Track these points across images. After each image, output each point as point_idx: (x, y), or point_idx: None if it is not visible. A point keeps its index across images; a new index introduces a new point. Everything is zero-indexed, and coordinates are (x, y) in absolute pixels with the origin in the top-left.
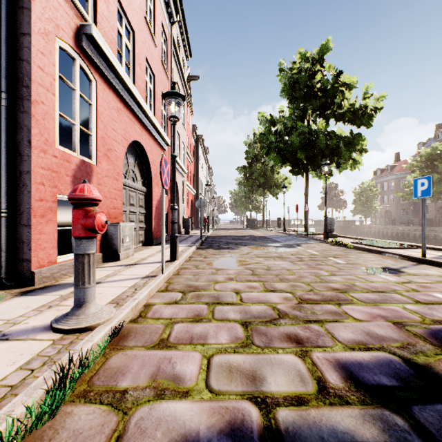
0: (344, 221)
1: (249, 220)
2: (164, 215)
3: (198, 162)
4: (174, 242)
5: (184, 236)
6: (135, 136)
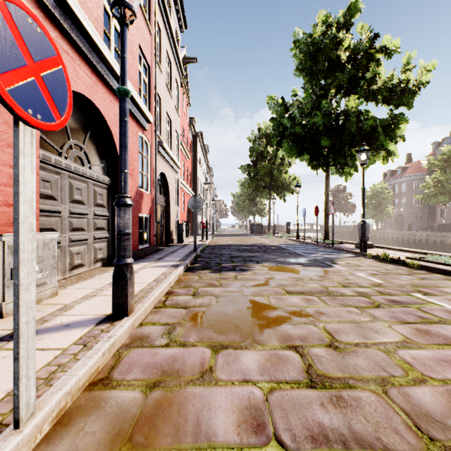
0: (355, 226)
1: (254, 225)
2: (32, 218)
3: (196, 159)
4: (122, 276)
5: (174, 246)
6: (78, 85)
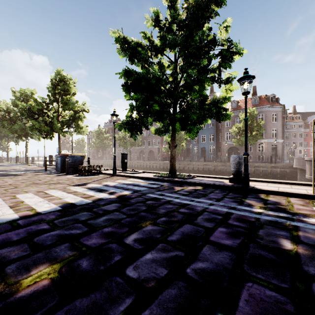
0: None
1: None
2: None
3: None
4: None
5: None
6: None
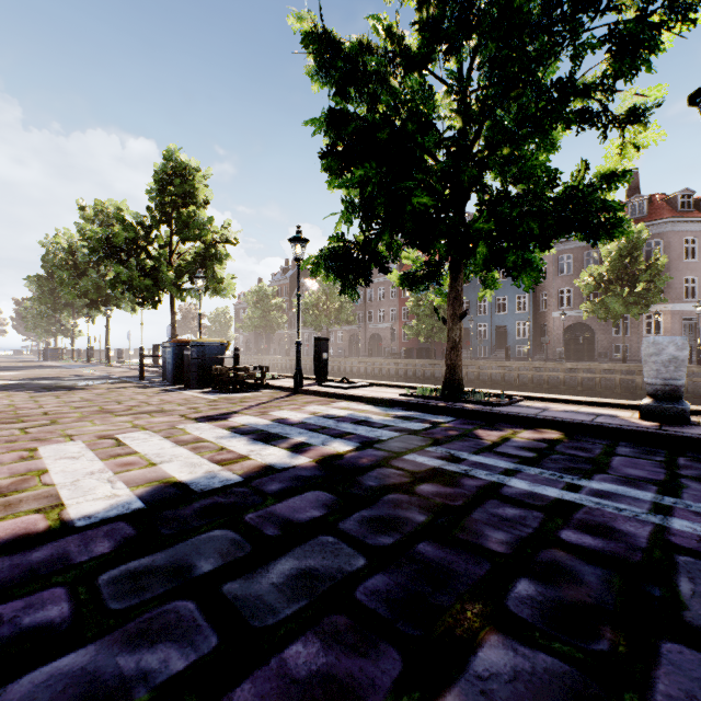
0: None
1: (49, 350)
2: None
3: None
4: None
5: None
6: None
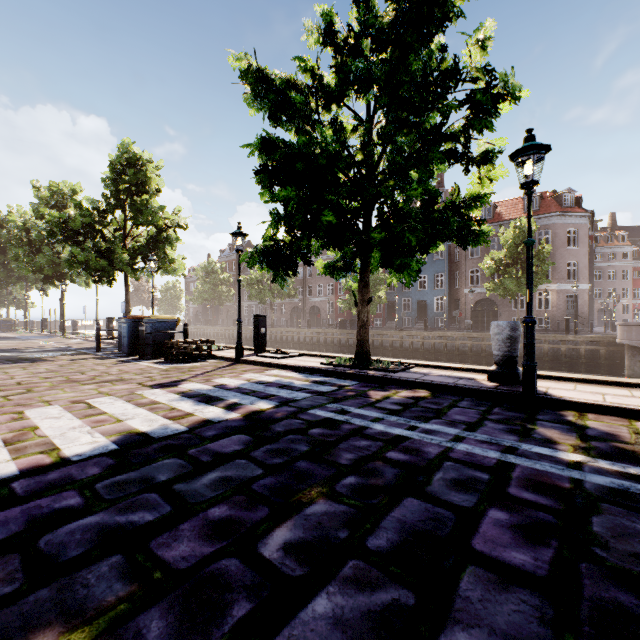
0: None
1: (2, 321)
2: None
3: None
4: None
5: None
6: None
